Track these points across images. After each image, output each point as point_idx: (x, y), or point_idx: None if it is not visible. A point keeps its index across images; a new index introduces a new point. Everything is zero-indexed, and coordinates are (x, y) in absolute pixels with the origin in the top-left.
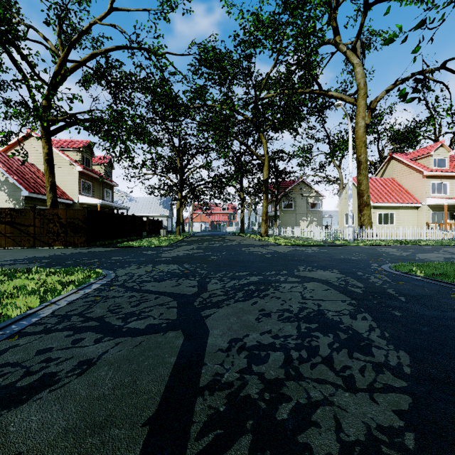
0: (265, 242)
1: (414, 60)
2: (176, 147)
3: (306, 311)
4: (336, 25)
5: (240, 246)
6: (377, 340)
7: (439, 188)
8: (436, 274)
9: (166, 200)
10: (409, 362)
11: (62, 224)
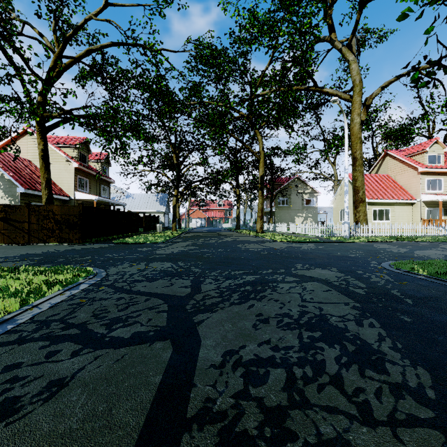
0: (261, 238)
1: (425, 43)
2: (172, 144)
3: (307, 316)
4: (332, 22)
5: (236, 242)
6: (390, 352)
7: (433, 185)
8: (439, 273)
9: (162, 196)
10: (431, 382)
11: (57, 220)
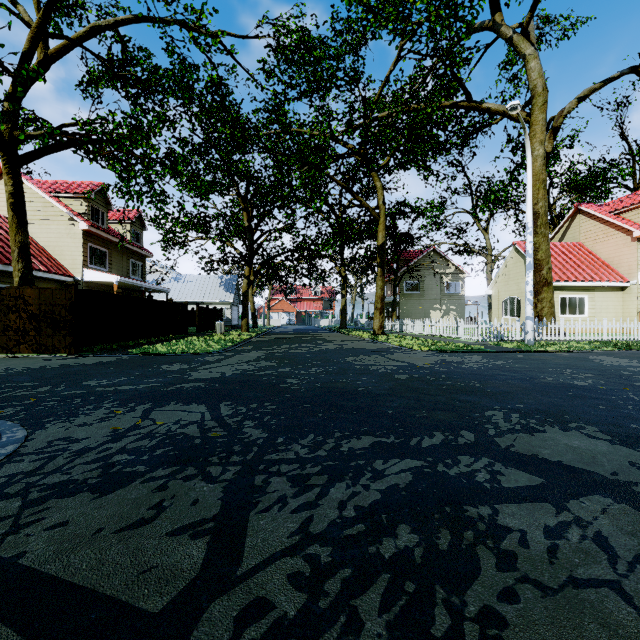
0: (383, 344)
1: None
2: (242, 196)
3: None
4: None
5: (343, 352)
6: None
7: None
8: None
9: (229, 279)
10: None
11: (33, 314)
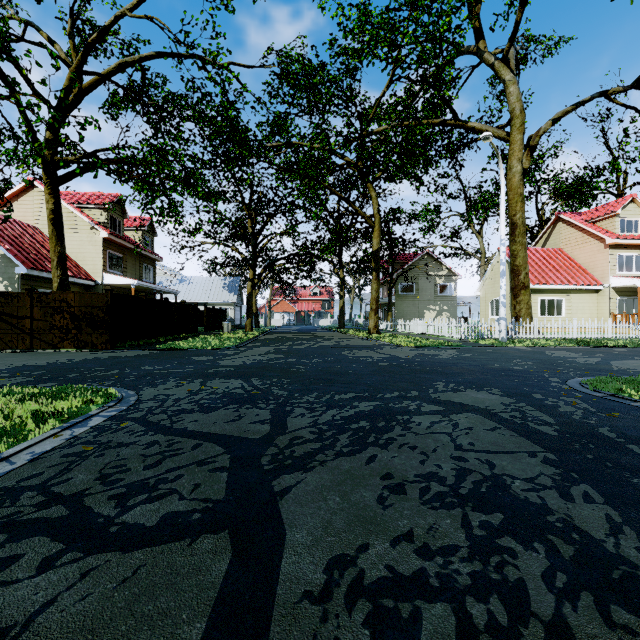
0: (376, 341)
1: None
2: (246, 204)
3: (471, 480)
4: (479, 25)
5: (340, 348)
6: None
7: (628, 263)
8: None
9: (232, 280)
10: None
11: (74, 315)
